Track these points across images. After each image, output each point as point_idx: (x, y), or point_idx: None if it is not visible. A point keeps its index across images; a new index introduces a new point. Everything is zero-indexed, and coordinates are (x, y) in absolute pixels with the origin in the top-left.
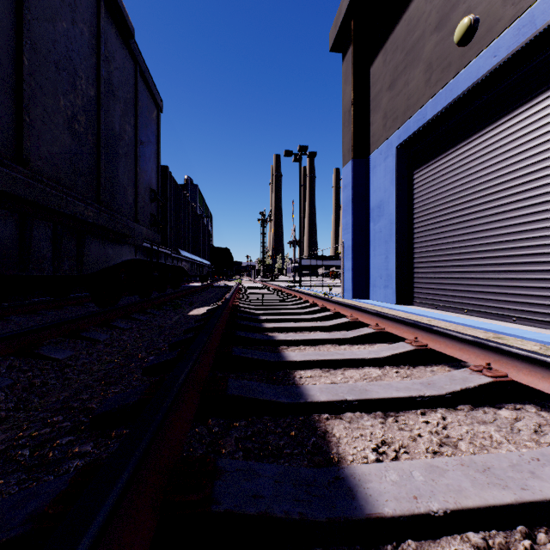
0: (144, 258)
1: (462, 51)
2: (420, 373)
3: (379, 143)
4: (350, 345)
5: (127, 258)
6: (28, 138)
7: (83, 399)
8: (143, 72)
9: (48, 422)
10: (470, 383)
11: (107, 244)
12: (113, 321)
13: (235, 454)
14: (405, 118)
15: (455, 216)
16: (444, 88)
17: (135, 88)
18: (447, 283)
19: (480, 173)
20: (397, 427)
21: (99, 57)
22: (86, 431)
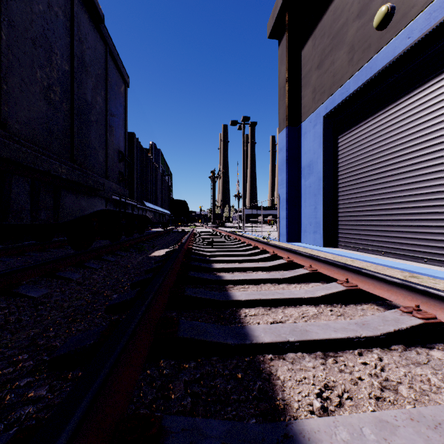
0: (114, 208)
1: (380, 34)
2: (352, 311)
3: (309, 113)
4: (287, 284)
5: (99, 208)
6: (6, 104)
7: (50, 336)
8: (112, 53)
9: (13, 360)
10: (402, 325)
11: (81, 197)
12: (86, 262)
13: (184, 400)
14: (331, 92)
15: (373, 174)
16: (365, 66)
17: (105, 65)
18: (367, 229)
19: (396, 137)
20: (337, 369)
21: (72, 37)
22: (45, 372)
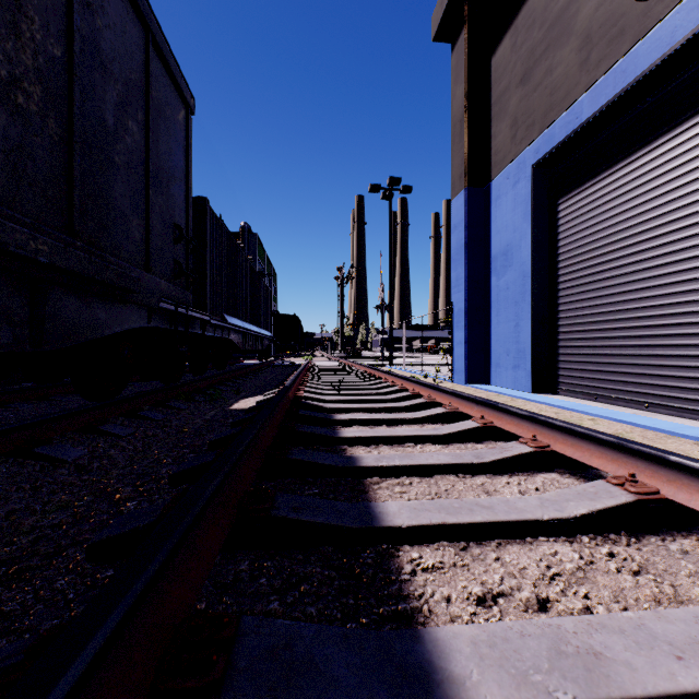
0: (166, 325)
1: (644, 7)
2: (664, 560)
3: (505, 164)
4: (489, 474)
5: (134, 325)
6: None
7: None
8: (159, 46)
9: None
10: None
11: (96, 303)
12: (105, 424)
13: None
14: (546, 122)
15: (627, 263)
16: (612, 70)
17: (145, 67)
18: (614, 362)
19: (673, 194)
20: None
21: None
22: None
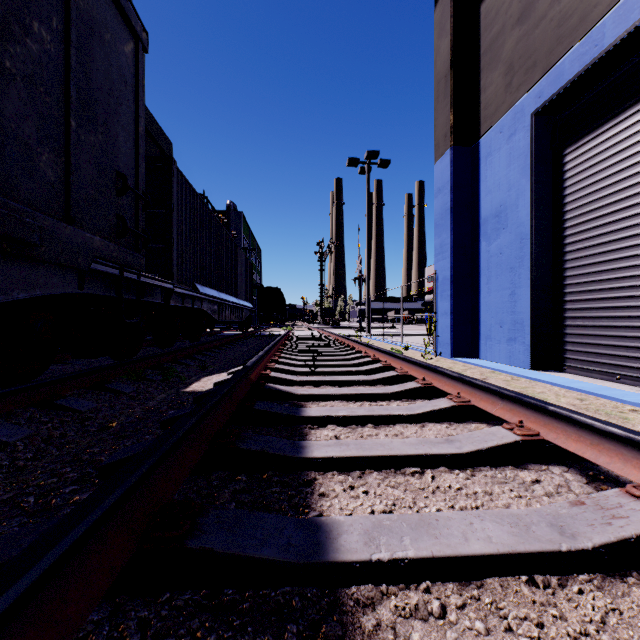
0: (108, 293)
1: None
2: None
3: (497, 116)
4: (595, 575)
5: (54, 290)
6: None
7: None
8: None
9: None
10: None
11: None
12: None
13: None
14: (551, 59)
15: None
16: None
17: None
18: None
19: None
20: None
21: None
22: None
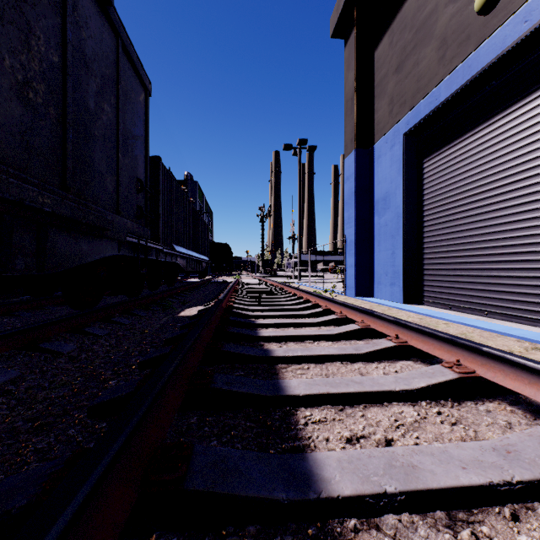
0: (130, 254)
1: (484, 20)
2: (473, 416)
3: (384, 131)
4: (364, 362)
5: (108, 254)
6: None
7: None
8: (126, 48)
9: None
10: None
11: (81, 238)
12: (88, 327)
13: None
14: (414, 101)
15: (472, 208)
16: (461, 65)
17: (116, 64)
18: (463, 281)
19: (505, 157)
20: None
21: (64, 17)
22: None
